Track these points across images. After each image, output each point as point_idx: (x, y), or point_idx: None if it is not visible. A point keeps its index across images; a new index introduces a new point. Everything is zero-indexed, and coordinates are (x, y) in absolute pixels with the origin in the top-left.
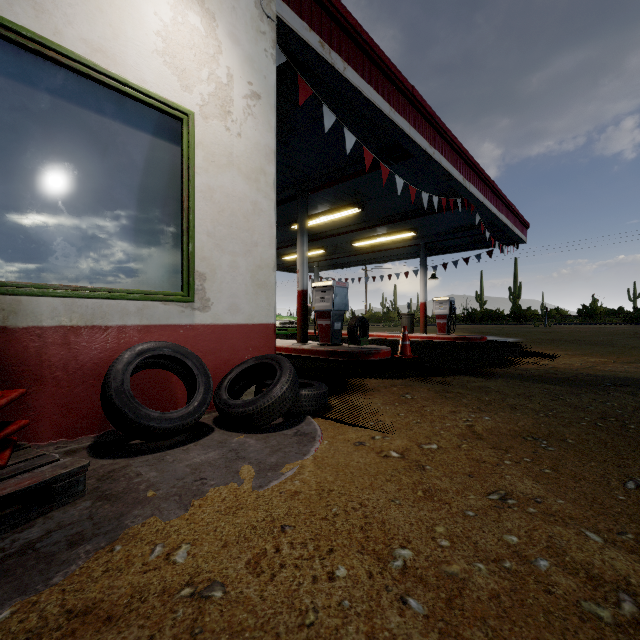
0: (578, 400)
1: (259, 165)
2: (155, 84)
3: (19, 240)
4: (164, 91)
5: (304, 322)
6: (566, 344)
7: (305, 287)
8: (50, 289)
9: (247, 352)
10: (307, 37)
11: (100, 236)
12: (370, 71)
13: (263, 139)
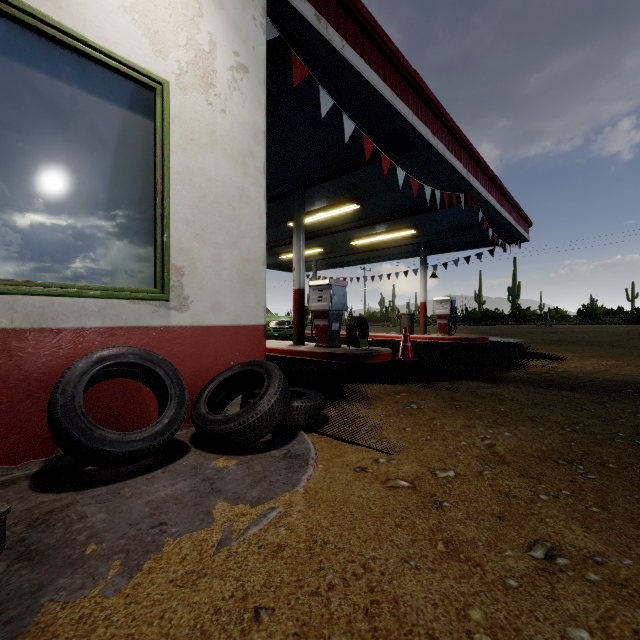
0: (604, 410)
1: (247, 147)
2: (121, 45)
3: None
4: (132, 54)
5: (300, 322)
6: (571, 345)
7: (302, 286)
8: None
9: (233, 357)
10: (301, 8)
11: (52, 221)
12: (370, 52)
13: (251, 118)
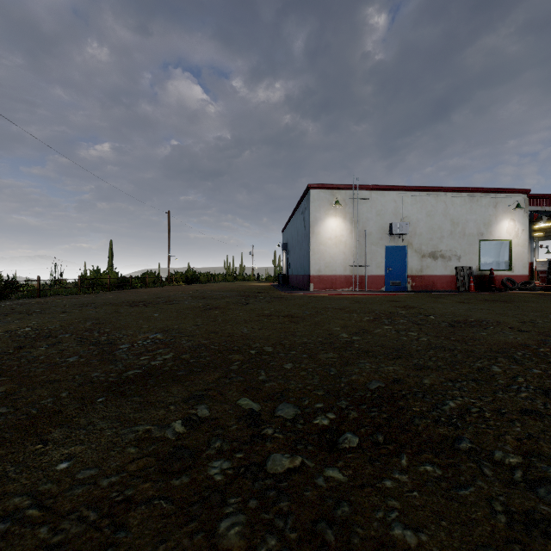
0: None
1: (524, 243)
2: (505, 238)
3: (490, 264)
4: (507, 238)
5: (531, 275)
6: None
7: (532, 261)
8: (494, 270)
9: (521, 280)
10: (536, 209)
11: (498, 262)
12: None
13: (525, 238)
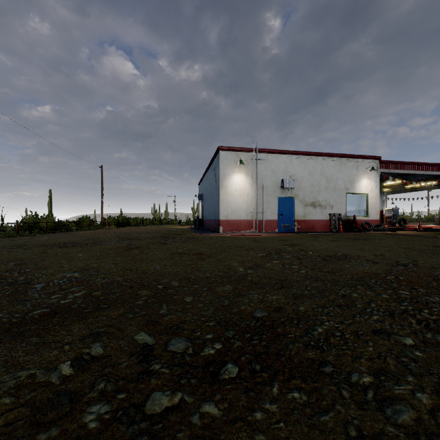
0: None
1: (376, 196)
2: (364, 192)
3: (353, 212)
4: (365, 192)
5: (382, 220)
6: None
7: (382, 209)
8: (356, 216)
9: (375, 223)
10: (385, 171)
11: (359, 210)
12: (401, 166)
13: (377, 192)
